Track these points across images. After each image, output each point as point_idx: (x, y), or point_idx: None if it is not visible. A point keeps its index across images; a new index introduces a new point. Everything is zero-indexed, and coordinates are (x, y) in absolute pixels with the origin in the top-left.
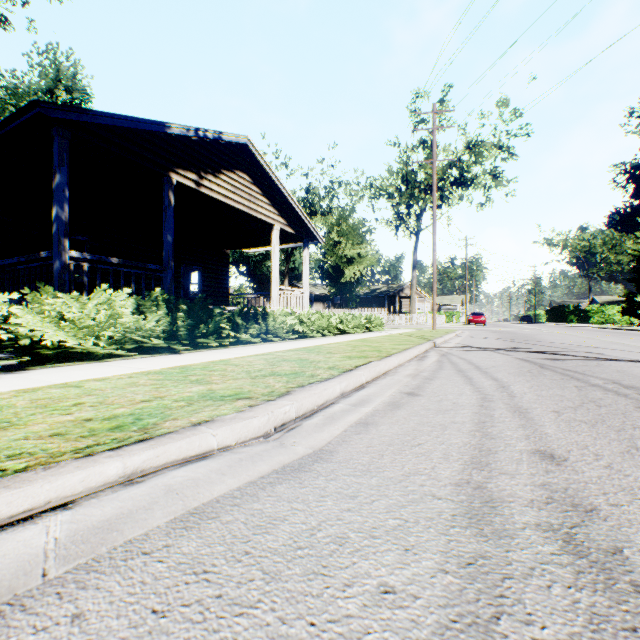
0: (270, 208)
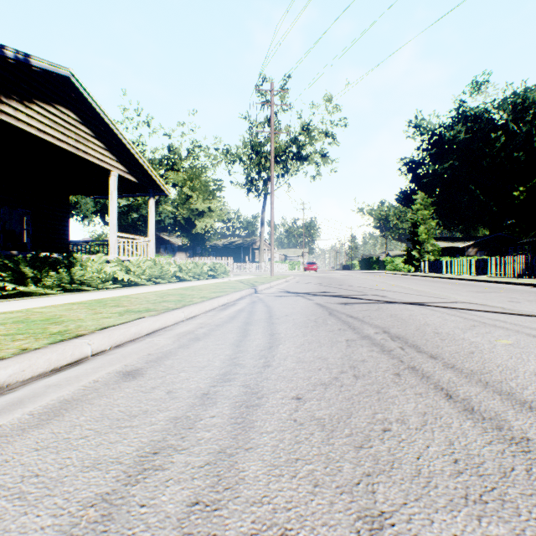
0: (106, 152)
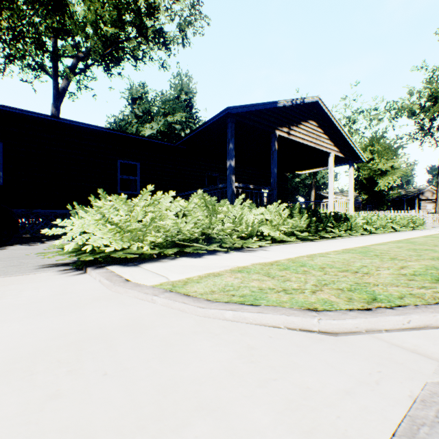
0: (328, 142)
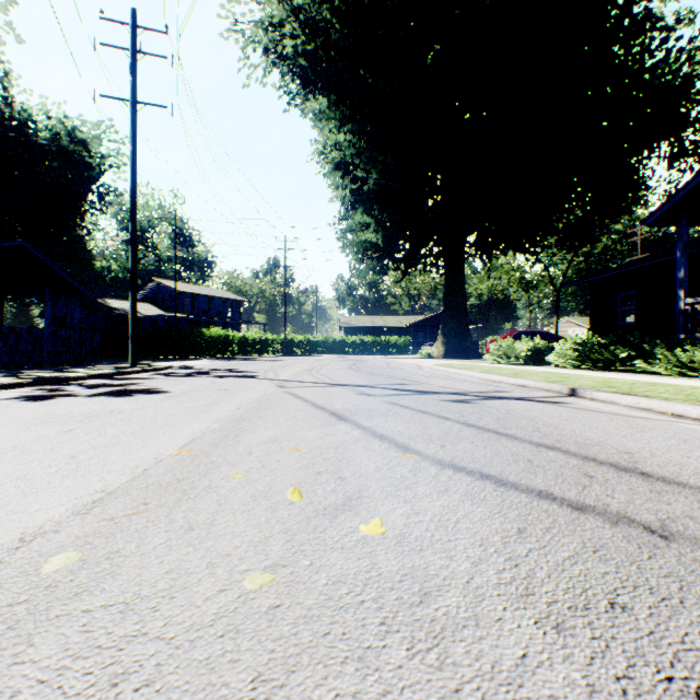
0: None
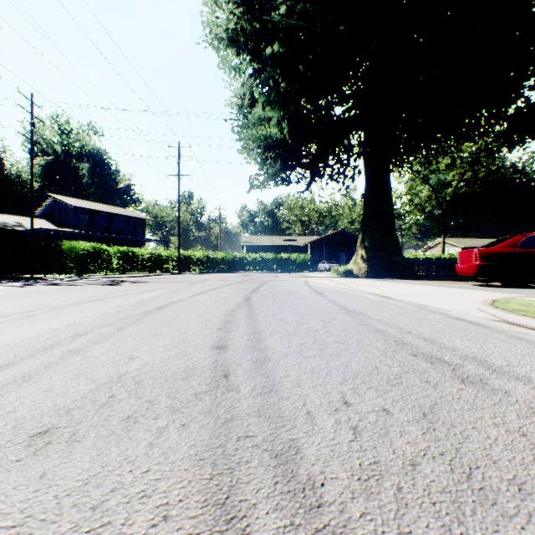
0: None
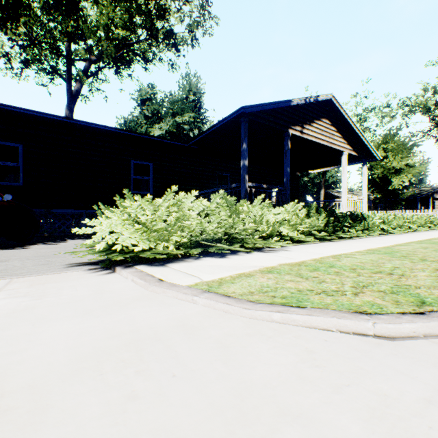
0: (341, 140)
